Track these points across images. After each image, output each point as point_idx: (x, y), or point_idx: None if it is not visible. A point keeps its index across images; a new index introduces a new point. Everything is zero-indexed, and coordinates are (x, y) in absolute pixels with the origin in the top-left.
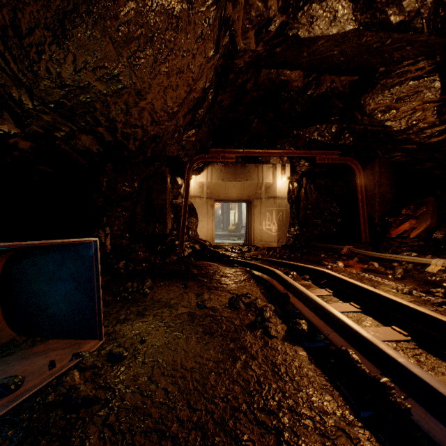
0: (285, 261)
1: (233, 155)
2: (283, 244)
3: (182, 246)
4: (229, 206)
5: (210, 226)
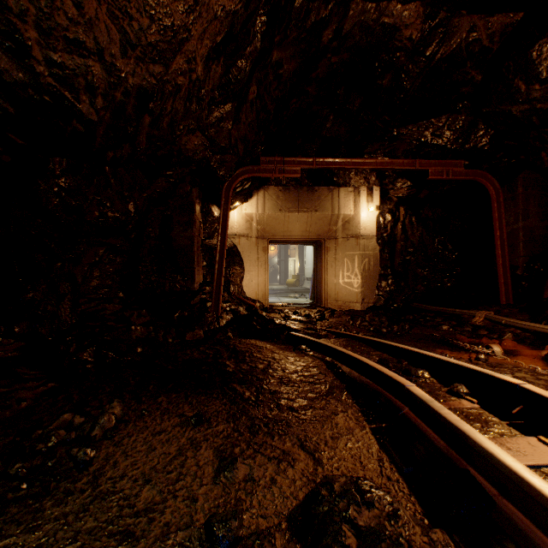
0: (397, 345)
1: (298, 167)
2: (369, 305)
3: (217, 310)
4: (288, 252)
5: (262, 278)
